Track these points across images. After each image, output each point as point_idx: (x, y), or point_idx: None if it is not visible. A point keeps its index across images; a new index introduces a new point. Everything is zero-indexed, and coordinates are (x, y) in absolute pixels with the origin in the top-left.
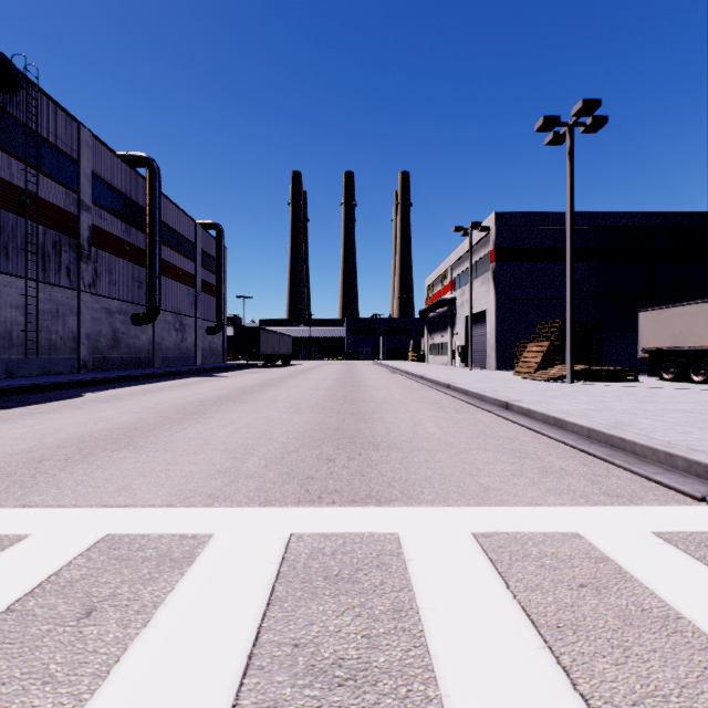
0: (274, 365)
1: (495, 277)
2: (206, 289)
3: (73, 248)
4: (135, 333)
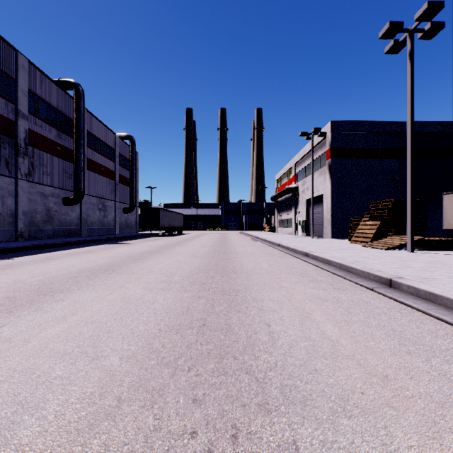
0: (171, 234)
1: (330, 169)
2: (122, 181)
3: (11, 145)
4: (66, 211)
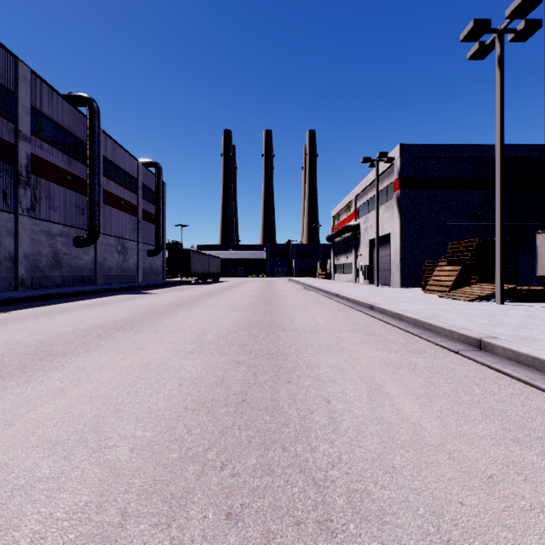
0: (205, 282)
1: (399, 203)
2: (147, 217)
3: (10, 174)
4: (77, 254)
